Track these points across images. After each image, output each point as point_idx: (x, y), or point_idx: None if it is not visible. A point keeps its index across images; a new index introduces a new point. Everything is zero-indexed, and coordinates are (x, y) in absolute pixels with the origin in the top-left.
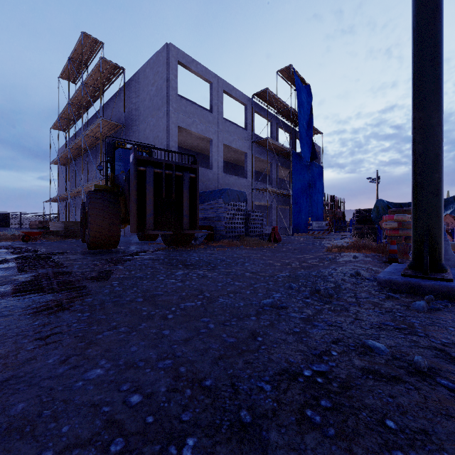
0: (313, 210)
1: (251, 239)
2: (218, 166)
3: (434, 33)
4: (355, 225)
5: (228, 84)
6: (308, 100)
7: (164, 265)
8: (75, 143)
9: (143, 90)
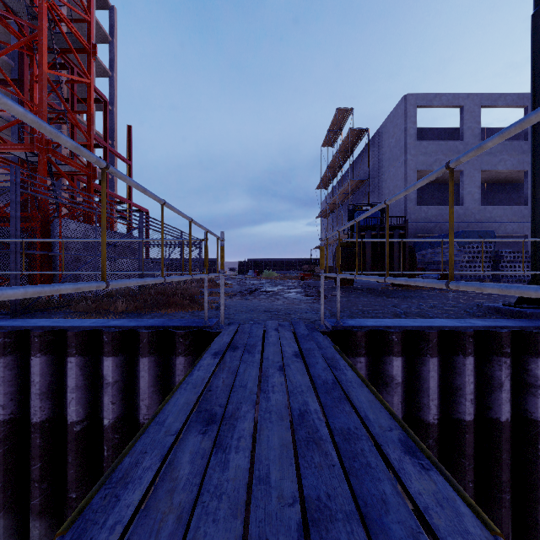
0: None
1: None
2: (473, 198)
3: (538, 132)
4: None
5: (490, 95)
6: None
7: (373, 295)
8: (331, 201)
9: (385, 143)
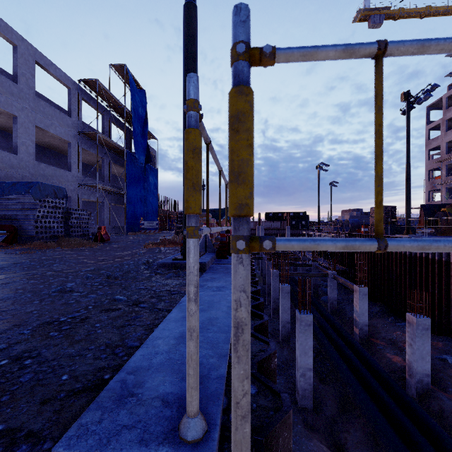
0: (149, 210)
1: (71, 240)
2: (28, 151)
3: None
4: (177, 225)
5: (44, 57)
6: (143, 105)
7: None
8: None
9: None
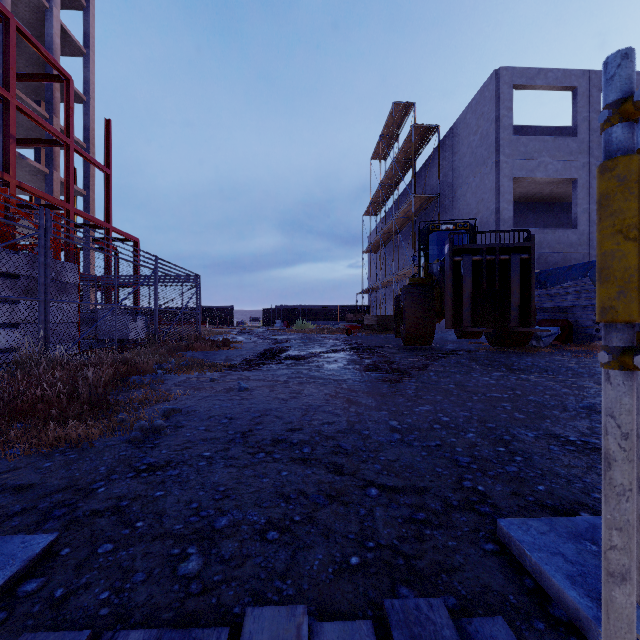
0: None
1: None
2: (590, 219)
3: None
4: None
5: None
6: None
7: (482, 366)
8: (385, 228)
9: (463, 144)
